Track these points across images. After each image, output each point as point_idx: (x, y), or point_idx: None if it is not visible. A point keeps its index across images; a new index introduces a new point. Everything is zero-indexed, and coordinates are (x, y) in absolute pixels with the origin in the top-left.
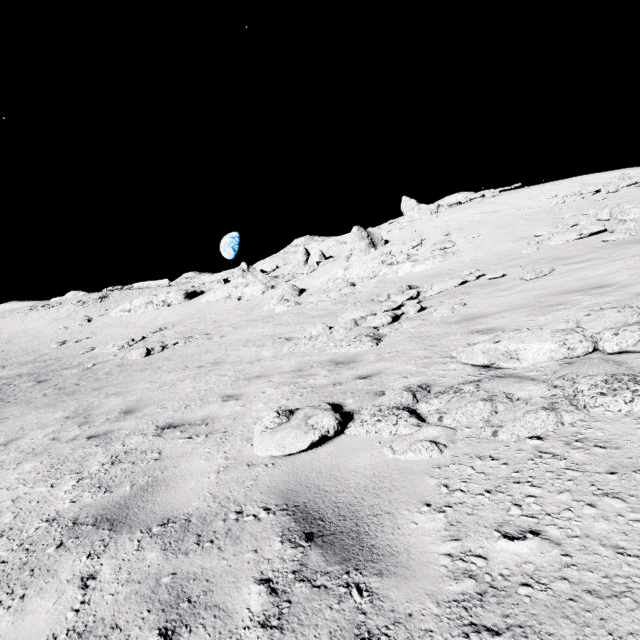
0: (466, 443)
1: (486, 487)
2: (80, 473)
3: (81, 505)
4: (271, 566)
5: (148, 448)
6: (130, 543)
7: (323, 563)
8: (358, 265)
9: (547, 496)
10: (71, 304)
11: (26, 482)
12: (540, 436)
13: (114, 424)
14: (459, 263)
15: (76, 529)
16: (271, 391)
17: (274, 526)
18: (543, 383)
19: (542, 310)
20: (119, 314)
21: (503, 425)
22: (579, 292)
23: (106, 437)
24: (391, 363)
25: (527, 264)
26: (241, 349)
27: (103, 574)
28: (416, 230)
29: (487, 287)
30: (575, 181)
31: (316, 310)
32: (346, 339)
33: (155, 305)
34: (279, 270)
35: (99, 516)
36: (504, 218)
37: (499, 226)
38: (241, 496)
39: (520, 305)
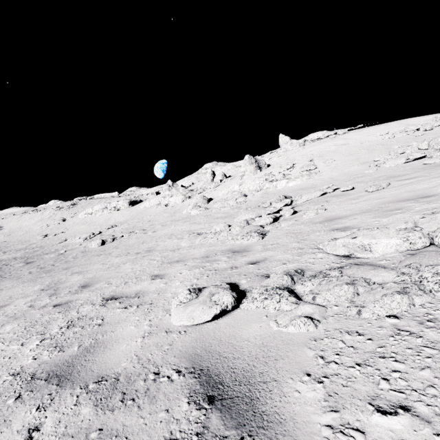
0: (335, 319)
1: (356, 360)
2: (44, 334)
3: (40, 362)
4: (179, 426)
5: (95, 315)
6: (70, 398)
7: (222, 427)
8: (249, 182)
9: (411, 372)
10: (52, 209)
11: (4, 341)
12: (396, 315)
13: (73, 295)
14: (320, 180)
15: (32, 383)
16: (186, 272)
17: (183, 387)
18: (393, 270)
19: (384, 213)
20: (84, 216)
21: (365, 305)
22: (411, 200)
23: (66, 306)
24: (273, 252)
25: (369, 180)
26: (167, 241)
27: (46, 426)
28: (289, 157)
29: (341, 197)
30: (401, 123)
31: (219, 213)
32: (240, 234)
33: (109, 210)
34: (194, 185)
35: (51, 372)
36: (351, 149)
37: (348, 154)
38: (159, 359)
39: (367, 210)
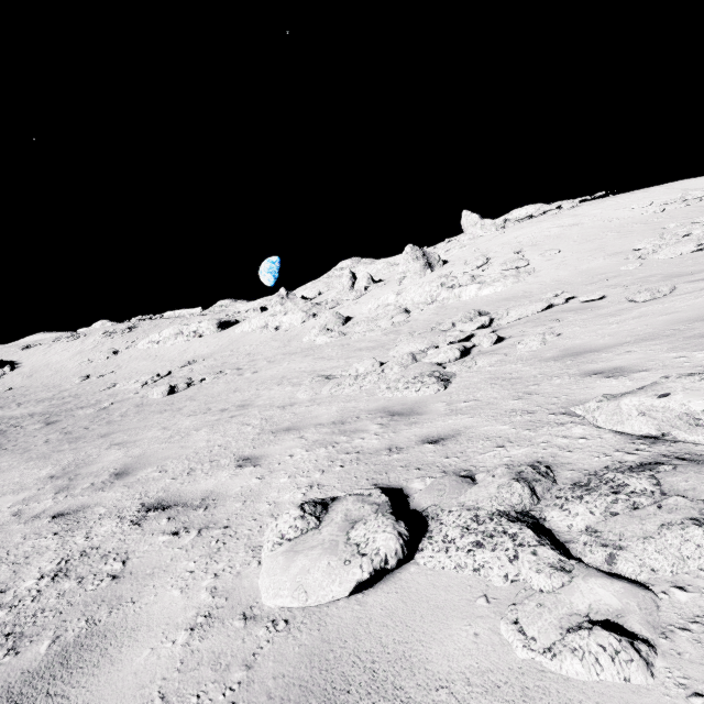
0: (702, 644)
1: None
2: (3, 593)
3: None
4: None
5: (114, 549)
6: None
7: None
8: (413, 289)
9: None
10: (97, 335)
11: None
12: None
13: (95, 494)
14: (537, 284)
15: None
16: (301, 454)
17: None
18: None
19: (692, 342)
20: (147, 346)
21: None
22: None
23: (74, 518)
24: (472, 419)
25: (631, 283)
26: (274, 388)
27: None
28: (480, 248)
29: (583, 312)
30: (673, 187)
31: (364, 341)
32: (403, 379)
33: (185, 336)
34: (322, 296)
35: None
36: (588, 231)
37: (583, 240)
38: None
39: (649, 335)
